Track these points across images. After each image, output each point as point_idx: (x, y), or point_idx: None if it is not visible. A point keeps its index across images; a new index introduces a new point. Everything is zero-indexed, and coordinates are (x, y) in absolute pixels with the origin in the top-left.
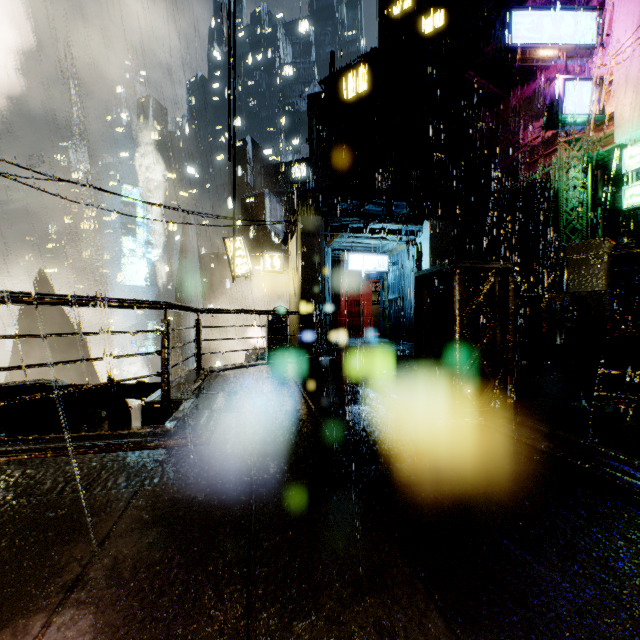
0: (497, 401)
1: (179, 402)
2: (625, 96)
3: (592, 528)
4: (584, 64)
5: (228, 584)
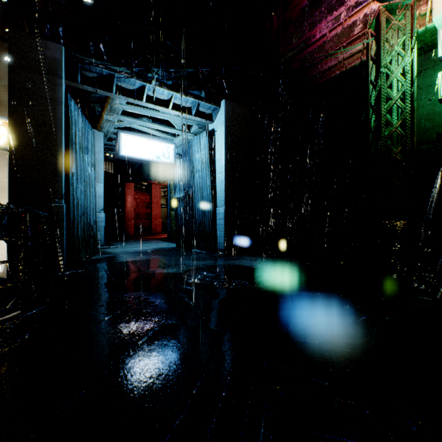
0: None
1: None
2: None
3: None
4: None
5: None
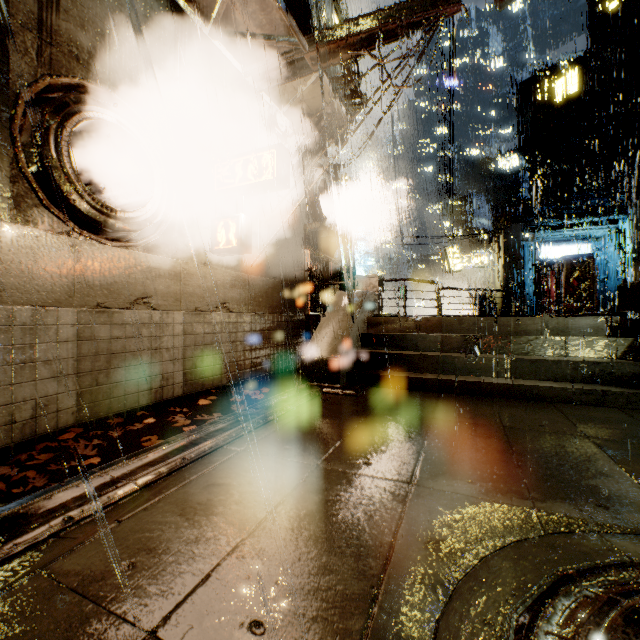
0: None
1: None
2: None
3: None
4: None
5: None
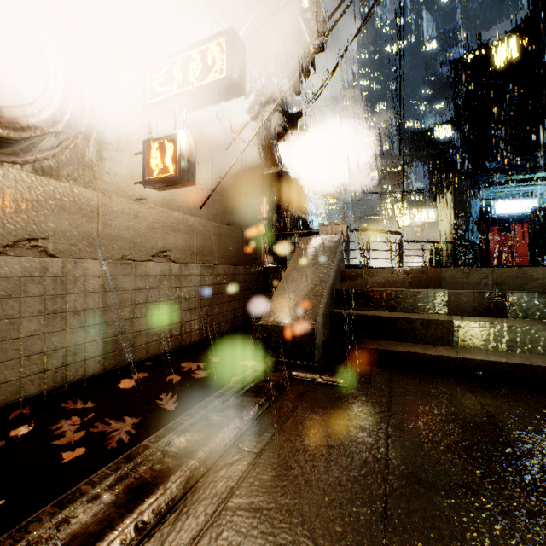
0: None
1: None
2: None
3: None
4: None
5: None
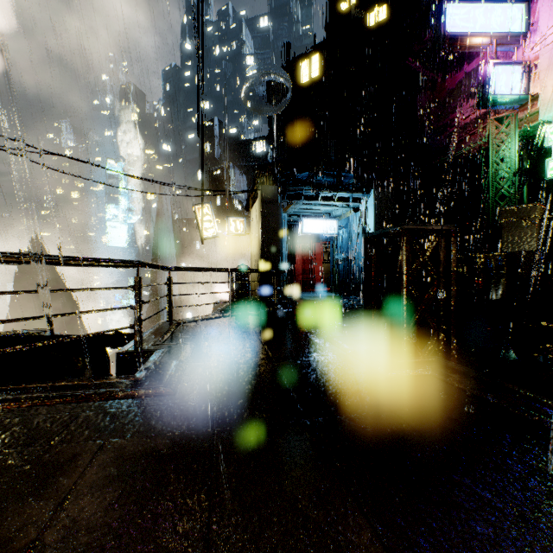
0: (441, 352)
1: (150, 352)
2: (549, 78)
3: (551, 486)
4: (512, 50)
5: (186, 552)
